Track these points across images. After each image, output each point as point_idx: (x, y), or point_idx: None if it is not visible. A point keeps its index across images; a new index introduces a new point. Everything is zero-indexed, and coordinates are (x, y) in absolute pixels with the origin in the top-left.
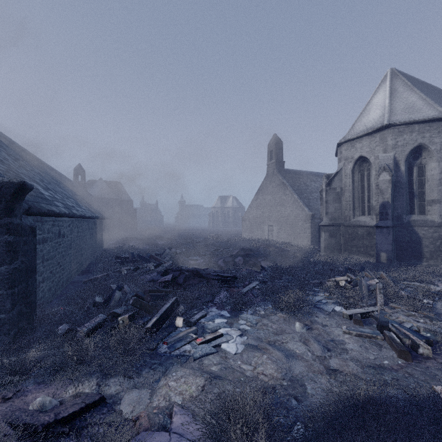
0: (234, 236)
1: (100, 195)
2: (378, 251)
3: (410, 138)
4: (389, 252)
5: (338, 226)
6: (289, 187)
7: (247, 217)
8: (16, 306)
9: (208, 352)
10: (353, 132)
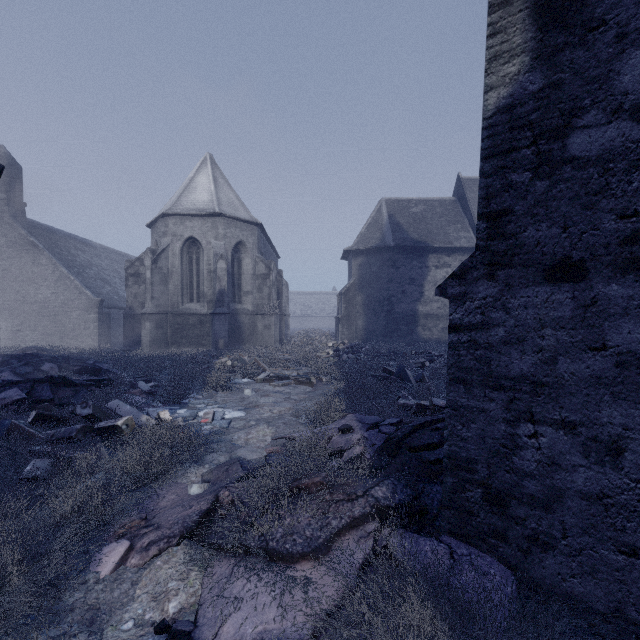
0: None
1: None
2: (218, 338)
3: (235, 232)
4: (226, 338)
5: (166, 315)
6: (47, 252)
7: None
8: None
9: (228, 422)
10: (182, 207)
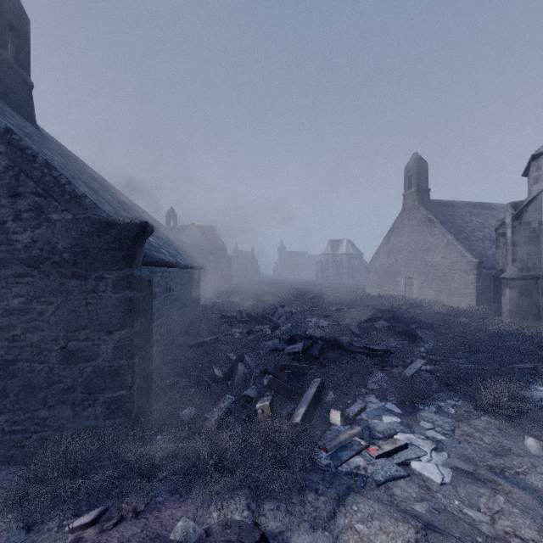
0: (354, 291)
1: (192, 242)
2: None
3: None
4: None
5: (535, 280)
6: (438, 224)
7: (373, 266)
8: (136, 379)
9: (394, 474)
10: None
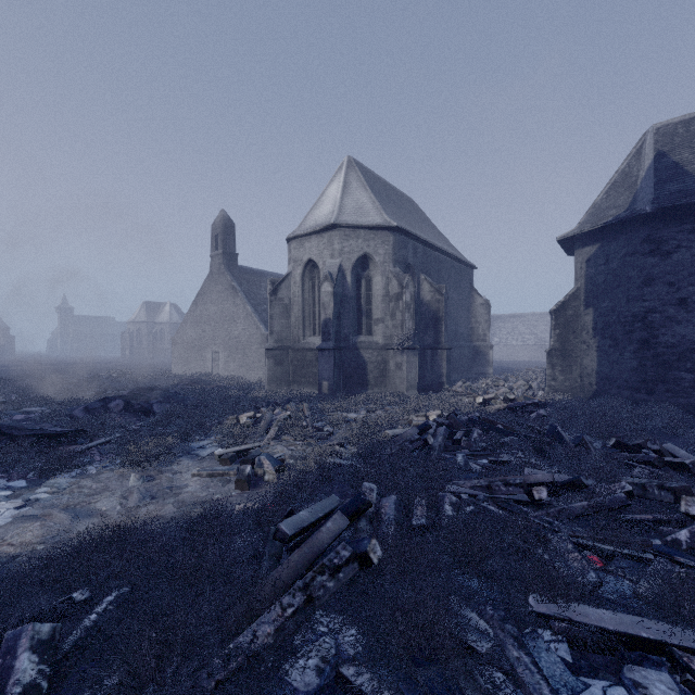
0: (159, 371)
1: None
2: (320, 380)
3: (356, 245)
4: (331, 380)
5: (286, 350)
6: (240, 294)
7: (180, 338)
8: None
9: None
10: (303, 227)
